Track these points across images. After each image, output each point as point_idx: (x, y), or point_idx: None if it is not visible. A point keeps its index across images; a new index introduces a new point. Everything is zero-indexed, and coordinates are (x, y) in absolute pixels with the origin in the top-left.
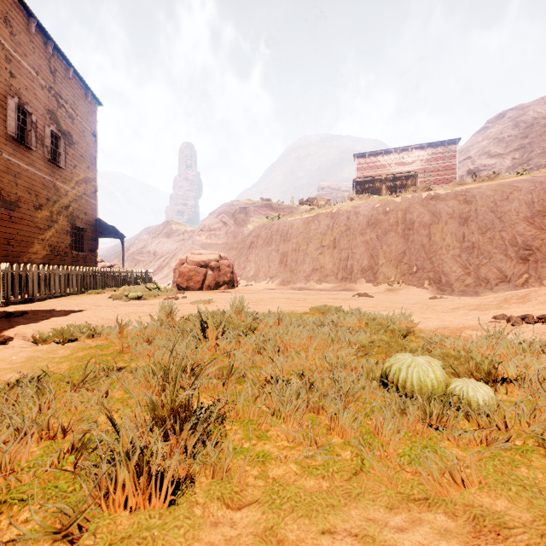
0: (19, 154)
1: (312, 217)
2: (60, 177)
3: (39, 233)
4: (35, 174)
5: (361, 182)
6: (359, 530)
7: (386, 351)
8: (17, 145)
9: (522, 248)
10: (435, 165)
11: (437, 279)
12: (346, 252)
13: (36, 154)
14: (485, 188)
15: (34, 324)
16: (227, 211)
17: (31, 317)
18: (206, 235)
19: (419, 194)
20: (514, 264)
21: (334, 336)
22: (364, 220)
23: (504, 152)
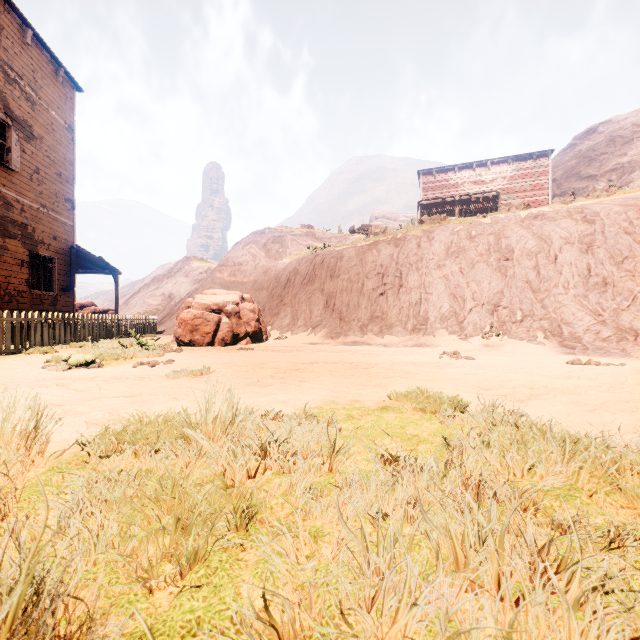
0: None
1: (369, 246)
2: (11, 184)
3: None
4: None
5: (427, 206)
6: None
7: None
8: None
9: None
10: (521, 184)
11: (555, 330)
12: (418, 291)
13: None
14: (611, 204)
15: None
16: (257, 240)
17: None
18: (228, 270)
19: (515, 214)
20: None
21: None
22: (441, 248)
23: (598, 173)
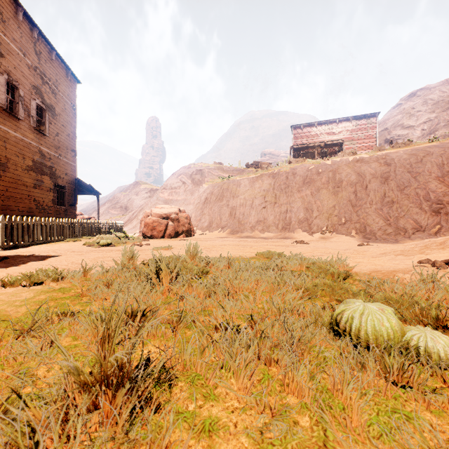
0: (8, 123)
1: (257, 177)
2: (45, 143)
3: (26, 190)
4: (22, 140)
5: (297, 149)
6: None
7: (329, 294)
8: (6, 115)
9: (435, 203)
10: (359, 135)
11: (362, 229)
12: (285, 206)
13: (23, 123)
14: (402, 153)
15: (10, 268)
16: (185, 172)
17: (10, 262)
18: (168, 192)
19: (346, 158)
20: (428, 216)
21: (280, 280)
22: (300, 179)
23: (415, 124)
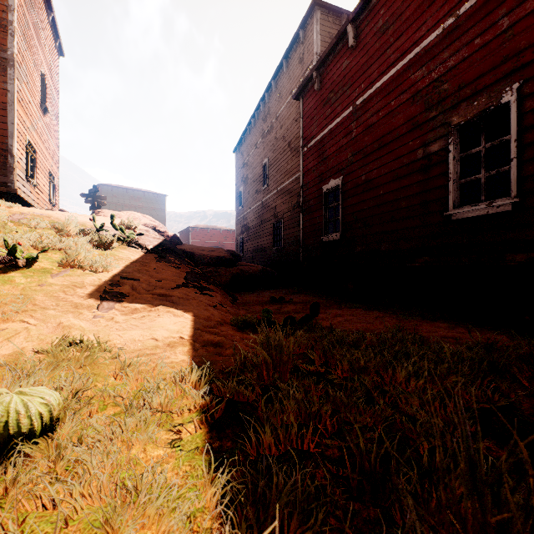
0: None
1: None
2: None
3: None
4: None
5: None
6: (179, 366)
7: None
8: None
9: None
10: None
11: None
12: None
13: None
14: None
15: None
16: None
17: None
18: None
19: None
20: None
21: None
22: None
23: None
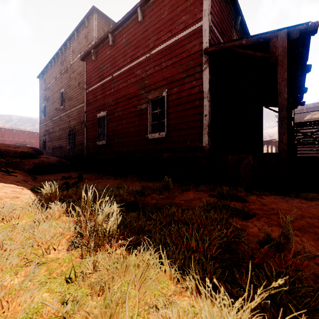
0: None
1: None
2: None
3: None
4: None
5: None
6: None
7: None
8: None
9: None
10: None
11: None
12: None
13: None
14: None
15: (310, 208)
16: None
17: None
18: None
19: None
20: None
21: None
22: None
23: None
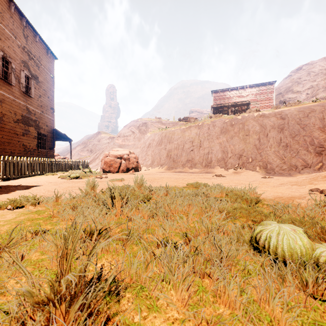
0: (3, 88)
1: (186, 128)
2: (31, 103)
3: (17, 137)
4: (14, 100)
5: (216, 108)
6: None
7: (245, 215)
8: (2, 82)
9: (318, 146)
10: (261, 97)
11: (264, 166)
12: (208, 149)
13: (14, 88)
14: (293, 110)
15: (1, 195)
16: (134, 124)
17: (2, 190)
18: (121, 139)
19: (252, 114)
20: (313, 156)
21: (207, 204)
22: (219, 130)
23: (301, 90)
